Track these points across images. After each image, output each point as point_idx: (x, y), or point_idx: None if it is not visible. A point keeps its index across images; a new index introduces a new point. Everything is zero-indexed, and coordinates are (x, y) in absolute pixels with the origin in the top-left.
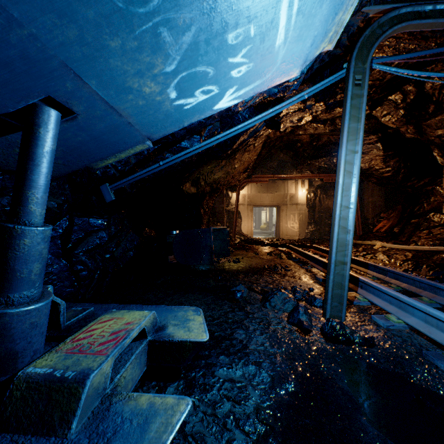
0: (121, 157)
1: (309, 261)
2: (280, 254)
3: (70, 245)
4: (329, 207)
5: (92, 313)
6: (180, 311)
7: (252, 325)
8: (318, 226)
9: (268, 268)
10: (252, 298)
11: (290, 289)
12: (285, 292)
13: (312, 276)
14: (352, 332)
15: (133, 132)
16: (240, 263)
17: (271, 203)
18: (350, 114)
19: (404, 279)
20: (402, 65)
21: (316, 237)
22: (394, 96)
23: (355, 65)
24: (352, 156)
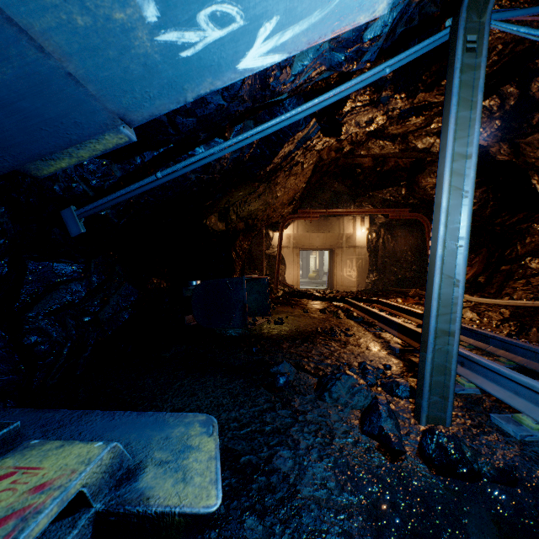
0: (80, 156)
1: (376, 322)
2: (337, 311)
3: (18, 304)
4: (396, 250)
5: (15, 433)
6: (178, 425)
7: (305, 439)
8: (381, 274)
9: (322, 333)
10: (302, 383)
11: (356, 367)
12: (353, 375)
13: (384, 344)
14: (474, 455)
15: (86, 99)
16: (284, 325)
17: (323, 246)
18: (459, 96)
19: (518, 350)
20: (506, 52)
21: (378, 288)
22: (488, 101)
23: (467, 18)
24: (461, 163)
